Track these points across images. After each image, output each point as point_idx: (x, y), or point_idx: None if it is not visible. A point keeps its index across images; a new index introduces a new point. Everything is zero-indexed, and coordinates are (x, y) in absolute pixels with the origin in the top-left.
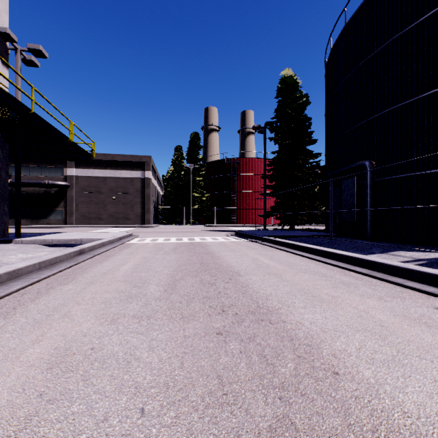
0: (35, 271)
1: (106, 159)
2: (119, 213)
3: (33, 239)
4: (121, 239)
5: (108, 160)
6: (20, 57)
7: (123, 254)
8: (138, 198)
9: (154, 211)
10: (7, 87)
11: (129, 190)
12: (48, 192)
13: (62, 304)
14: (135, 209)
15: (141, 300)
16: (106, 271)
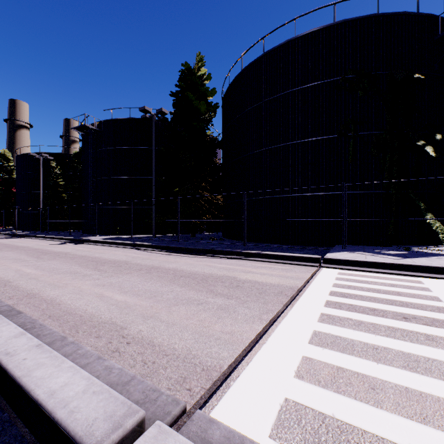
0: None
1: None
2: None
3: None
4: None
5: None
6: None
7: None
8: None
9: None
10: None
11: None
12: None
13: None
14: None
15: None
16: None
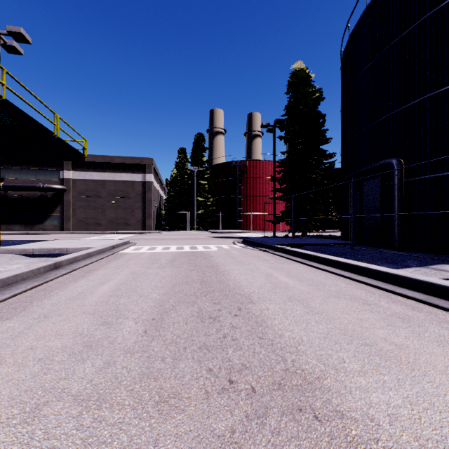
0: None
1: (105, 161)
2: (119, 219)
3: (11, 248)
4: (114, 248)
5: (107, 162)
6: None
7: (109, 267)
8: (139, 202)
9: (156, 216)
10: None
11: (130, 194)
12: (44, 196)
13: None
14: (136, 214)
15: (102, 355)
16: (76, 294)
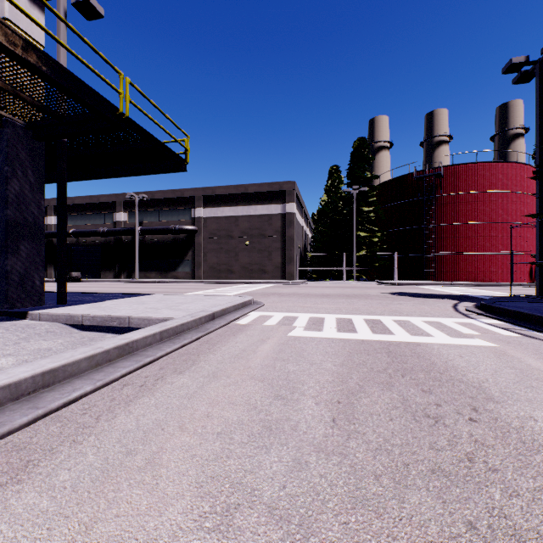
0: None
1: (237, 193)
2: (253, 264)
3: (54, 312)
4: (215, 318)
5: (240, 193)
6: None
7: (86, 454)
8: (277, 242)
9: (299, 260)
10: (40, 43)
11: (266, 232)
12: (176, 240)
13: None
14: (274, 258)
15: None
16: None
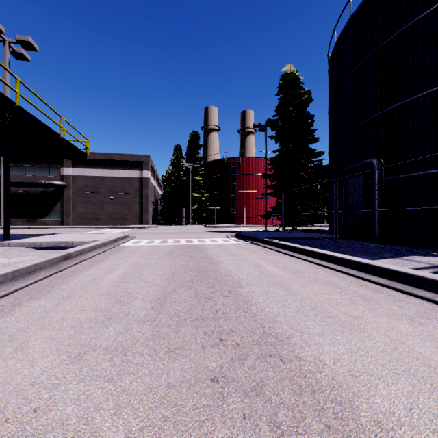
0: (6, 281)
1: (104, 159)
2: (117, 214)
3: (20, 241)
4: (115, 242)
5: (106, 159)
6: (8, 50)
7: (114, 259)
8: (136, 198)
9: (153, 211)
10: None
11: (127, 190)
12: (45, 192)
13: (22, 330)
14: (134, 209)
15: (120, 323)
16: (89, 281)
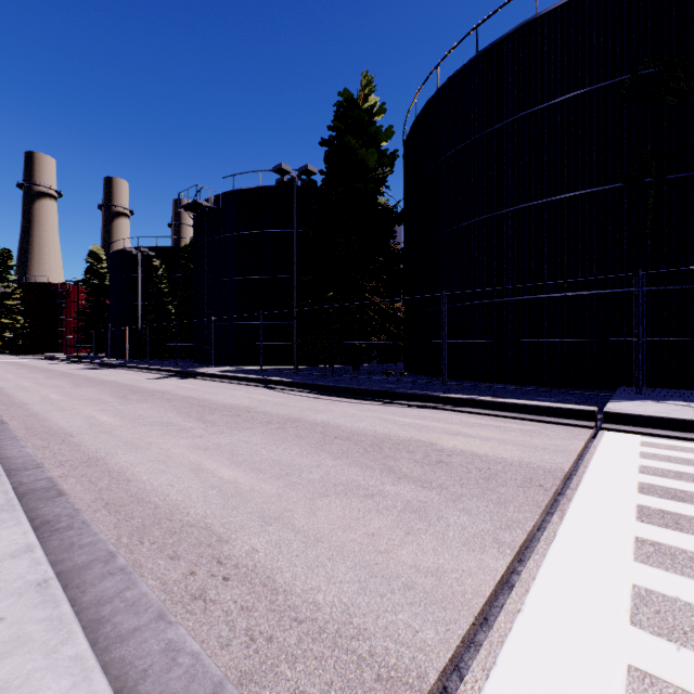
0: None
1: None
2: None
3: None
4: None
5: None
6: None
7: None
8: None
9: None
10: None
11: None
12: None
13: None
14: None
15: None
16: None
